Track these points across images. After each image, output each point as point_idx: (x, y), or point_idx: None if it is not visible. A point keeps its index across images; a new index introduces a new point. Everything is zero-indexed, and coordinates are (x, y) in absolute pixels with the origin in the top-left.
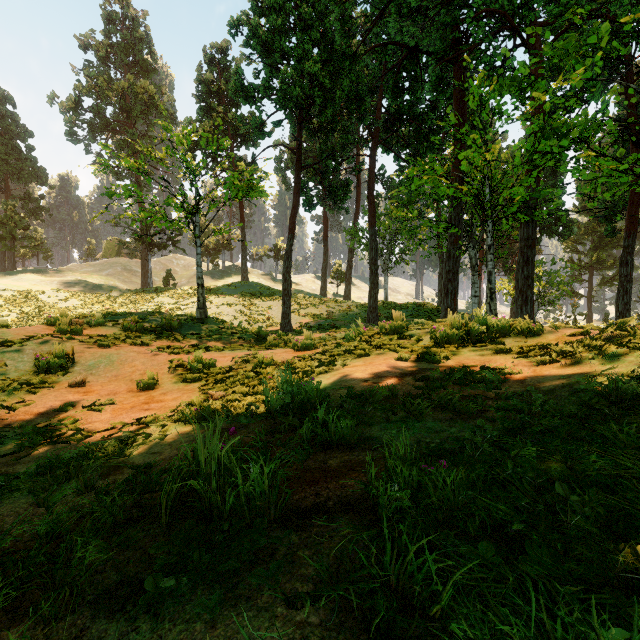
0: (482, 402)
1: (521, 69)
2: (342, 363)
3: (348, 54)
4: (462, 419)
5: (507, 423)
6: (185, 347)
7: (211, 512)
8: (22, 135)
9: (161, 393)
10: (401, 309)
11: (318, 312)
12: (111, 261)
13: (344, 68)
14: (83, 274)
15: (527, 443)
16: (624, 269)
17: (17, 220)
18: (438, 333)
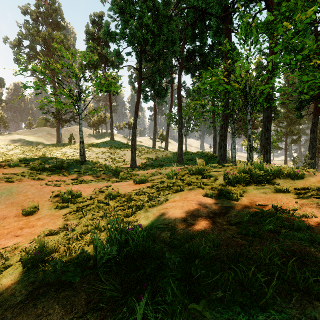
0: None
1: (269, 16)
2: (165, 198)
3: (167, 16)
4: None
5: None
6: (68, 180)
7: None
8: None
9: (37, 218)
10: (194, 155)
11: (151, 157)
12: (41, 129)
13: (165, 22)
14: (24, 136)
15: None
16: (312, 135)
17: None
18: (230, 175)
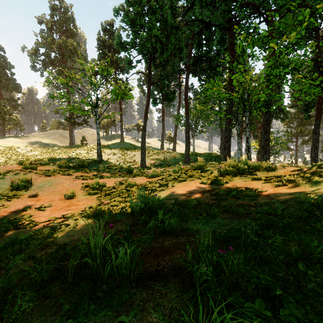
0: (248, 208)
1: (263, 33)
2: (172, 185)
3: (174, 26)
4: (237, 218)
5: (263, 221)
6: (90, 176)
7: (97, 275)
8: (8, 67)
9: (77, 201)
10: (201, 156)
11: (159, 157)
12: (54, 131)
13: (172, 33)
14: (40, 138)
15: (275, 233)
16: (315, 136)
17: (6, 110)
18: (222, 169)
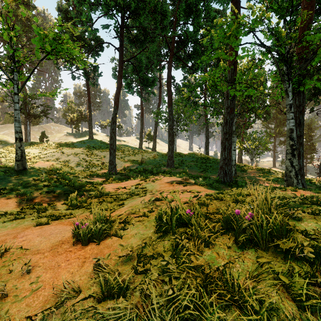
0: None
1: None
2: None
3: None
4: None
5: None
6: None
7: None
8: None
9: None
10: (186, 157)
11: (136, 159)
12: (8, 126)
13: None
14: None
15: None
16: None
17: None
18: None
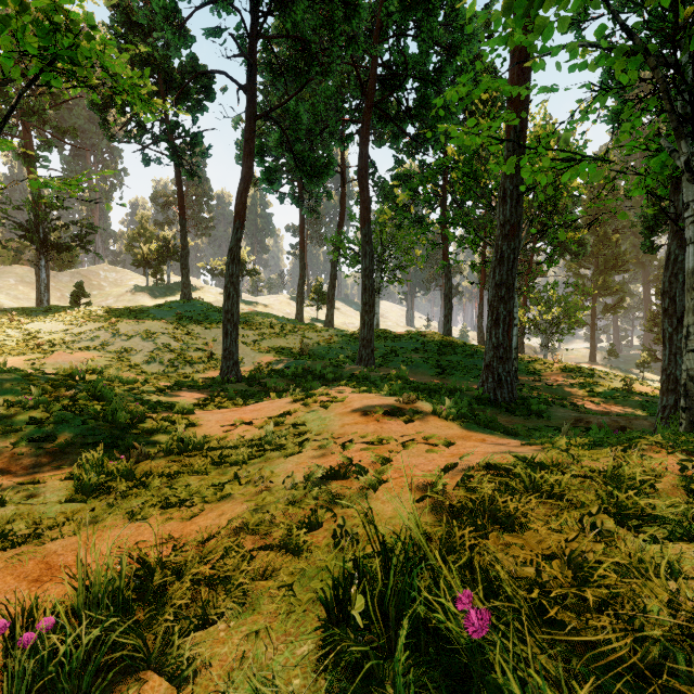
0: None
1: None
2: None
3: None
4: None
5: None
6: None
7: None
8: None
9: None
10: (402, 340)
11: (288, 345)
12: (2, 270)
13: None
14: None
15: None
16: None
17: None
18: None
